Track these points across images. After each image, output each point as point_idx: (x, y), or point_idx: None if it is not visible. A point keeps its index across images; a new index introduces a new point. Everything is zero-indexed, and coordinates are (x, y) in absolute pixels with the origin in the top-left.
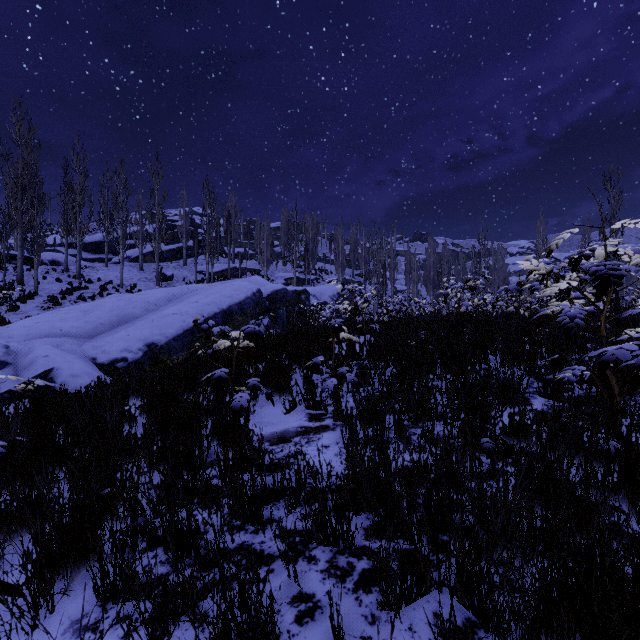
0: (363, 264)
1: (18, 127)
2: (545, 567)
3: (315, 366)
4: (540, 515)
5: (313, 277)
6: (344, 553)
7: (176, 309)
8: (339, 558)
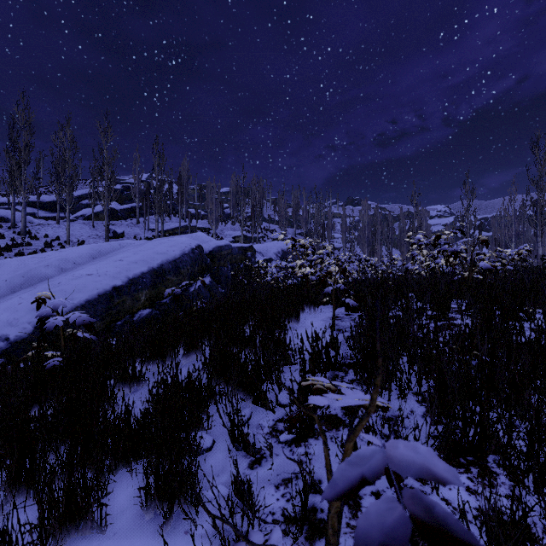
0: (304, 224)
1: None
2: None
3: None
4: None
5: (259, 235)
6: None
7: (93, 269)
8: None
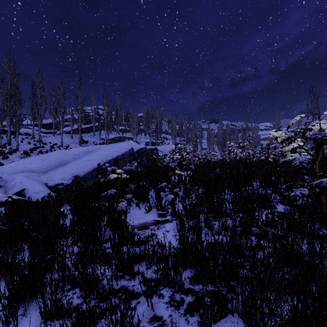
0: (185, 135)
1: (8, 64)
2: (294, 305)
3: (162, 188)
4: (288, 272)
5: (160, 141)
6: (178, 292)
7: (89, 158)
8: (176, 295)
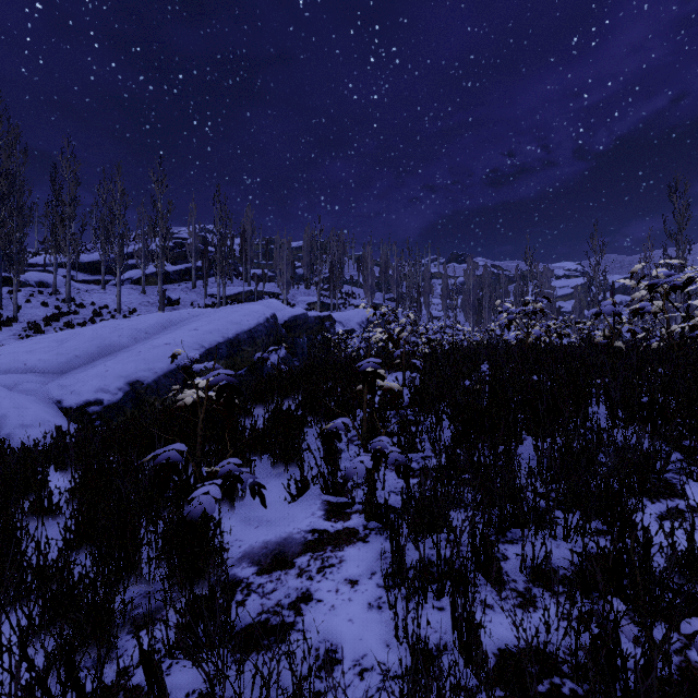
0: (395, 287)
1: None
2: None
3: (335, 435)
4: None
5: (339, 302)
6: None
7: (170, 338)
8: None
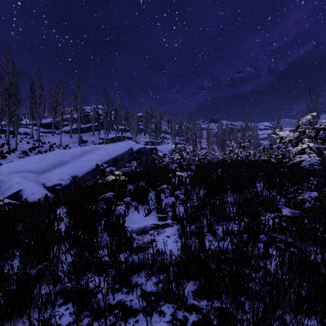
0: (185, 134)
1: (7, 63)
2: None
3: (162, 191)
4: (304, 289)
5: (159, 141)
6: (181, 309)
7: (88, 158)
8: (178, 312)
